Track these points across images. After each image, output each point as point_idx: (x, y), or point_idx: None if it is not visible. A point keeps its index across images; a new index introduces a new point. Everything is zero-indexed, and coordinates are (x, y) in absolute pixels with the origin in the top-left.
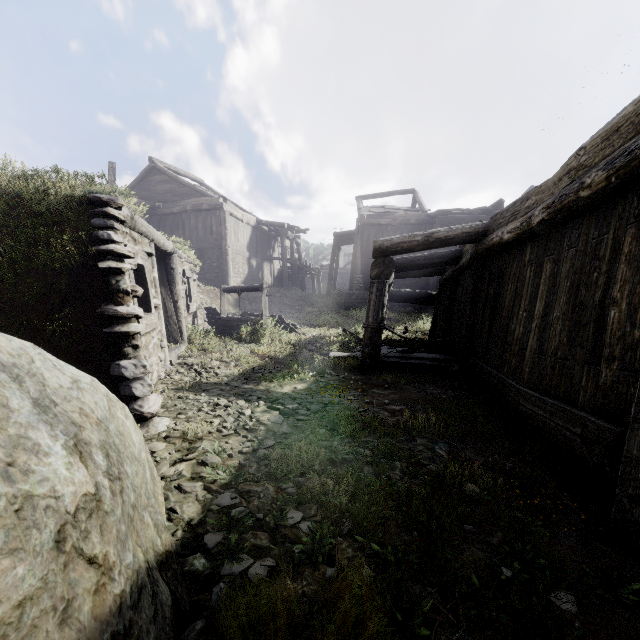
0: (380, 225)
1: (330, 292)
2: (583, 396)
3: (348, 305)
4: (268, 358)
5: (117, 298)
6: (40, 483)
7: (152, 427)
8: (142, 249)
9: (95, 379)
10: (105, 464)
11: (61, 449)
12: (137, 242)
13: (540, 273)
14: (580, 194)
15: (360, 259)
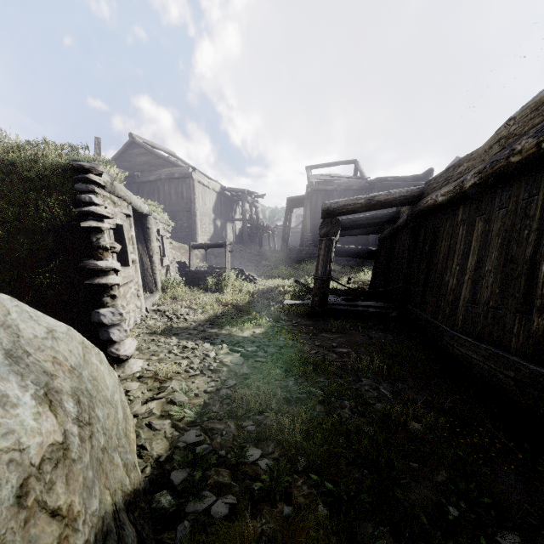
0: (326, 191)
1: (283, 248)
2: (515, 342)
3: (299, 259)
4: (230, 305)
5: (97, 254)
6: (4, 436)
7: (127, 368)
8: (121, 211)
9: (71, 328)
10: (75, 411)
11: (30, 399)
12: (116, 205)
13: (472, 231)
14: (511, 160)
15: (309, 220)
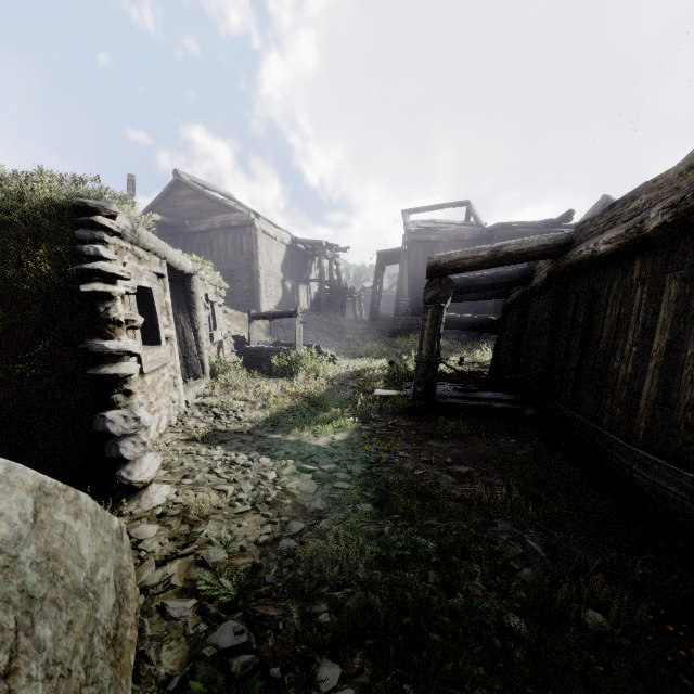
0: (430, 242)
1: (373, 317)
2: None
3: (393, 332)
4: (302, 397)
5: (105, 330)
6: None
7: (145, 499)
8: (150, 269)
9: (17, 465)
10: None
11: None
12: (143, 260)
13: (659, 295)
14: None
15: (407, 280)
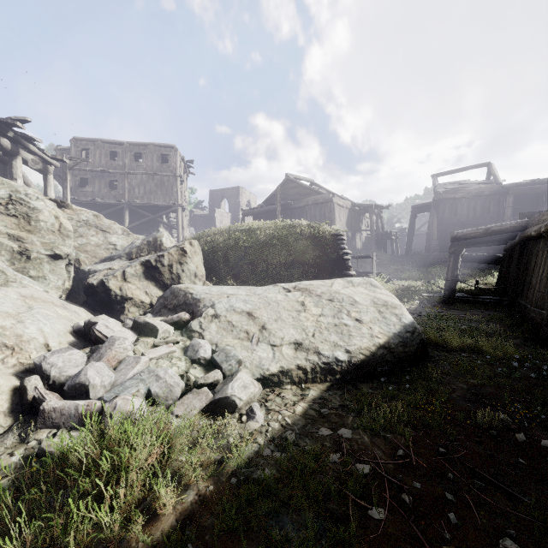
0: (454, 199)
1: (408, 253)
2: (545, 306)
3: (426, 264)
4: None
5: (348, 269)
6: None
7: None
8: None
9: None
10: None
11: None
12: None
13: (543, 255)
14: None
15: (436, 228)
